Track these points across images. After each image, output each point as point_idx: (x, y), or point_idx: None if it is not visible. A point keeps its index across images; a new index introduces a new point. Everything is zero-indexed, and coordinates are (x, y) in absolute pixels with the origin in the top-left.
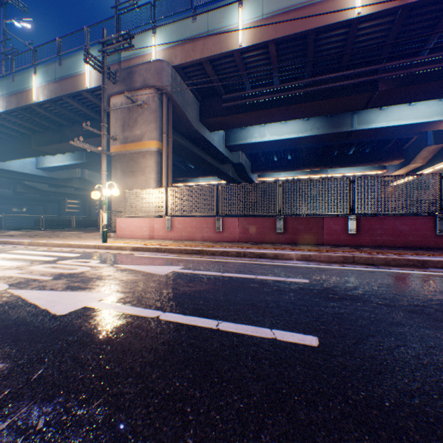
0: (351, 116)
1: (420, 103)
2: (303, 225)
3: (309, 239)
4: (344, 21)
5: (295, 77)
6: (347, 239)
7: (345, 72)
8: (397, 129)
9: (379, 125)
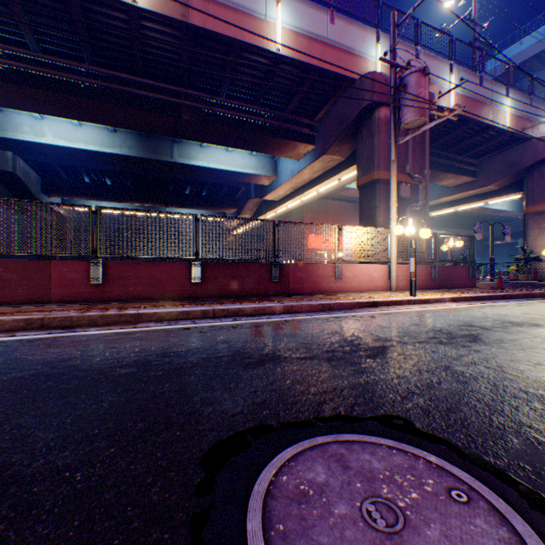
0: (173, 145)
1: (237, 152)
2: (17, 273)
3: (28, 295)
4: (118, 1)
5: (72, 55)
6: (91, 291)
7: (144, 79)
8: (220, 174)
9: (202, 164)
